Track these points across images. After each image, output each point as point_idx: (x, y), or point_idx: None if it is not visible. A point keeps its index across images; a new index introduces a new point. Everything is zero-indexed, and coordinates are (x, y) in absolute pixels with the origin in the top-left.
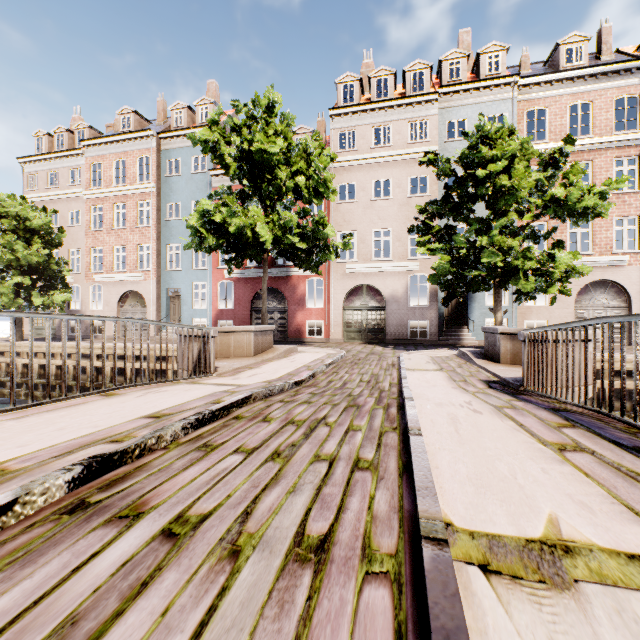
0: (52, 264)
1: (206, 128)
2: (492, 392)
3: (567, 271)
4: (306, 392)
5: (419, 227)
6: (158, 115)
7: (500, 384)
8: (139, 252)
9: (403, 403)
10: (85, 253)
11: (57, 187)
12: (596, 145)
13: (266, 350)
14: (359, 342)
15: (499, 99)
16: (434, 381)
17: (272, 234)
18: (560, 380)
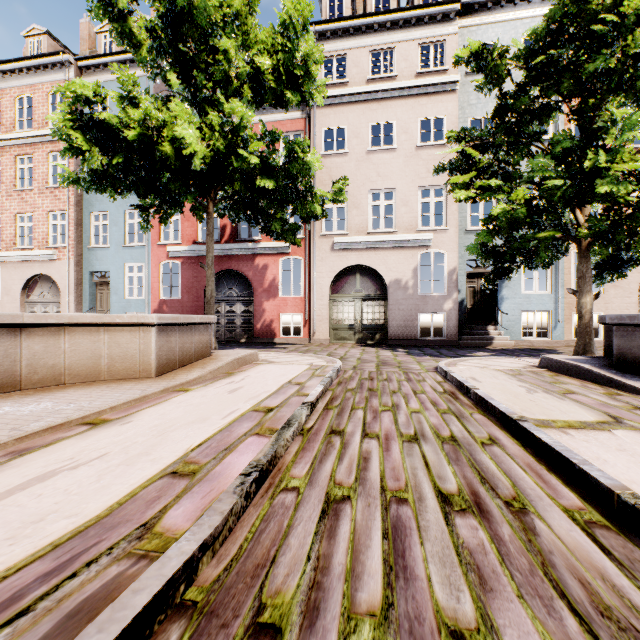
0: None
1: None
2: None
3: None
4: None
5: (453, 164)
6: (82, 42)
7: None
8: (51, 222)
9: None
10: None
11: None
12: None
13: (193, 361)
14: (351, 343)
15: (540, 15)
16: None
17: (209, 149)
18: None
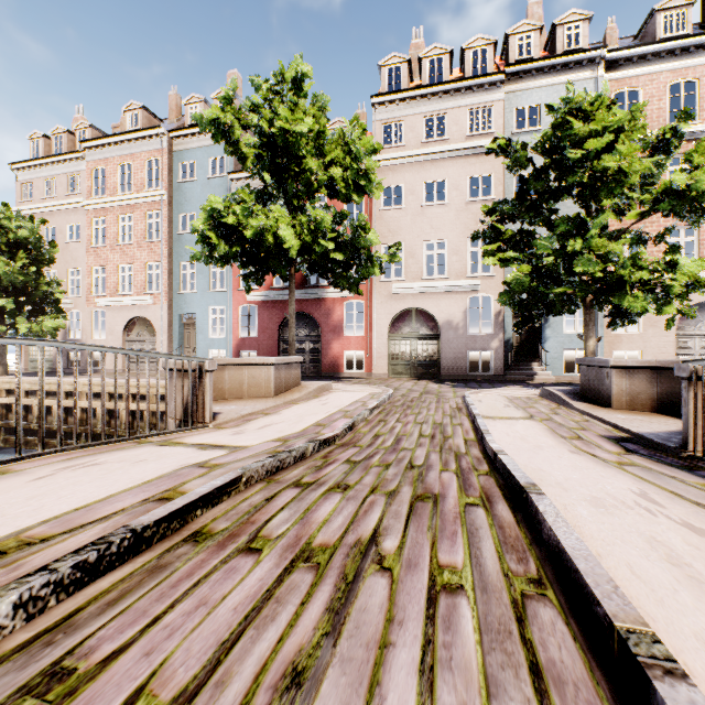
0: (41, 284)
1: (216, 106)
2: (647, 463)
3: (687, 285)
4: (341, 459)
5: (486, 233)
6: (170, 111)
7: (638, 444)
8: (148, 271)
9: (510, 488)
10: (86, 273)
11: (54, 197)
12: (704, 133)
13: (291, 388)
14: (407, 377)
15: (581, 79)
16: (533, 438)
17: (299, 240)
18: None
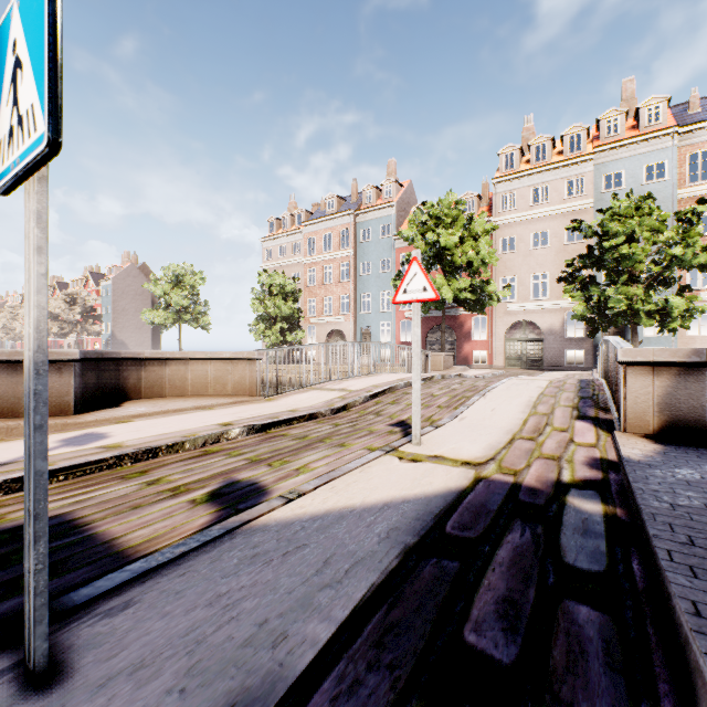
0: (295, 314)
1: (409, 228)
2: None
3: (689, 310)
4: None
5: (566, 277)
6: (352, 195)
7: None
8: (341, 301)
9: None
10: (303, 303)
11: (284, 257)
12: None
13: (449, 368)
14: (519, 368)
15: (657, 149)
16: None
17: (452, 293)
18: (599, 371)
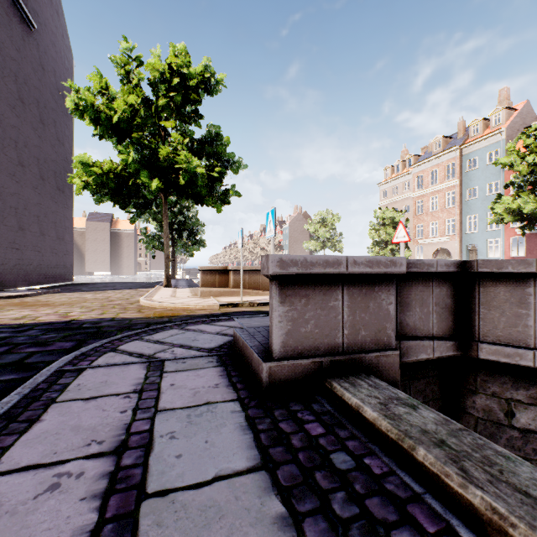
0: None
1: (505, 156)
2: None
3: None
4: None
5: None
6: (458, 132)
7: None
8: (446, 224)
9: None
10: (412, 228)
11: (396, 194)
12: None
13: None
14: None
15: None
16: None
17: None
18: None
